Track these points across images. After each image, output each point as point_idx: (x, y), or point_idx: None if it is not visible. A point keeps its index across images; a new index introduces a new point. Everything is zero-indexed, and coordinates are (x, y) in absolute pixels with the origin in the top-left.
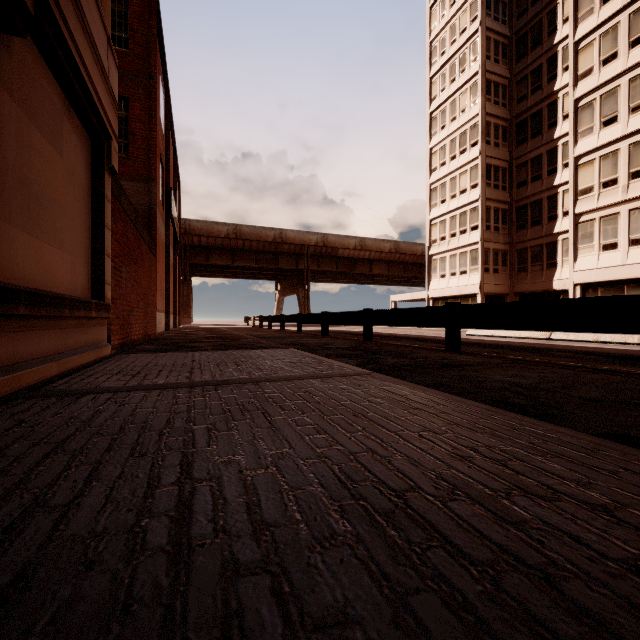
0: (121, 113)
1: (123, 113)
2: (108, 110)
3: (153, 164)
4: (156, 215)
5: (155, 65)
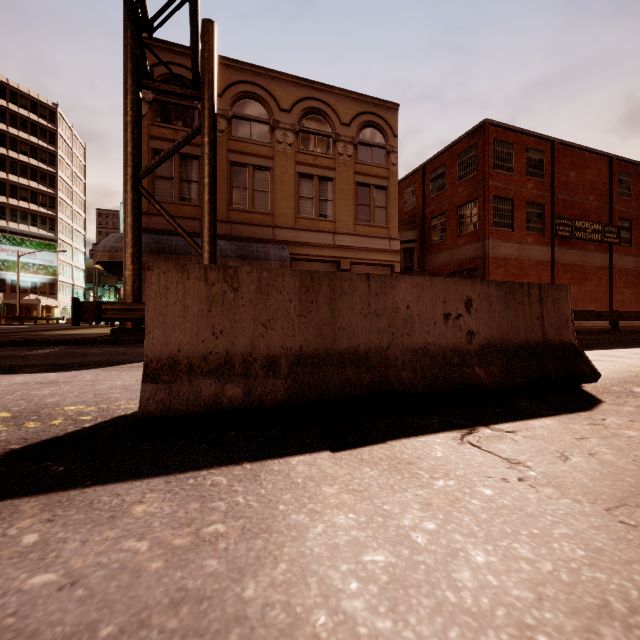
0: (475, 207)
1: (476, 207)
2: (390, 258)
3: (484, 229)
4: (488, 257)
5: (485, 173)
